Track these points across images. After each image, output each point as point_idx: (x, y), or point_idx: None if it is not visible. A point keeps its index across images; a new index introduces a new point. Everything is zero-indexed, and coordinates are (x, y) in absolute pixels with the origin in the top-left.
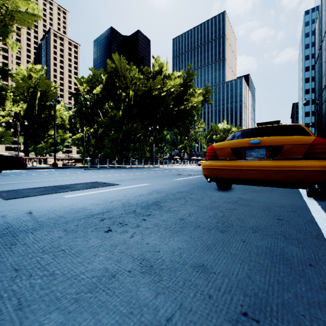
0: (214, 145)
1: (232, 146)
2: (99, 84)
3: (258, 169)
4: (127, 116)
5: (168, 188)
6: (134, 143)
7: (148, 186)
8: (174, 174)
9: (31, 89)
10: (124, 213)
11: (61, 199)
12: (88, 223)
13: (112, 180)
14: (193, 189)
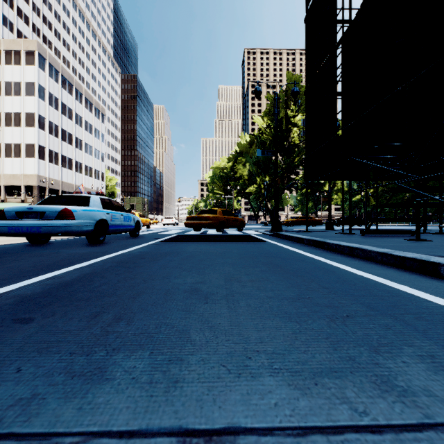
0: None
1: None
2: None
3: None
4: None
5: None
6: None
7: None
8: None
9: None
10: None
11: None
12: None
13: None
14: None
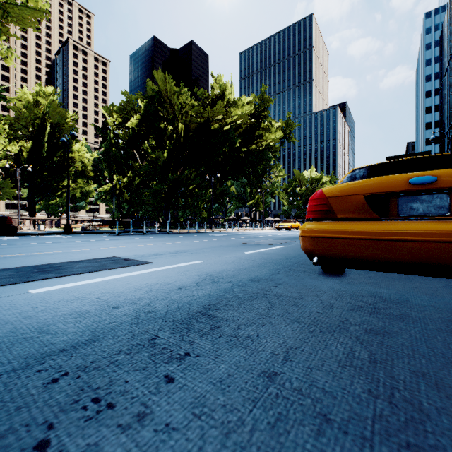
0: (325, 190)
1: (366, 192)
2: (135, 114)
3: (437, 241)
4: (174, 160)
5: (234, 270)
6: (185, 199)
7: (199, 265)
8: (242, 243)
9: (37, 121)
10: (126, 349)
11: (19, 299)
12: (4, 398)
13: (142, 254)
14: (279, 273)
